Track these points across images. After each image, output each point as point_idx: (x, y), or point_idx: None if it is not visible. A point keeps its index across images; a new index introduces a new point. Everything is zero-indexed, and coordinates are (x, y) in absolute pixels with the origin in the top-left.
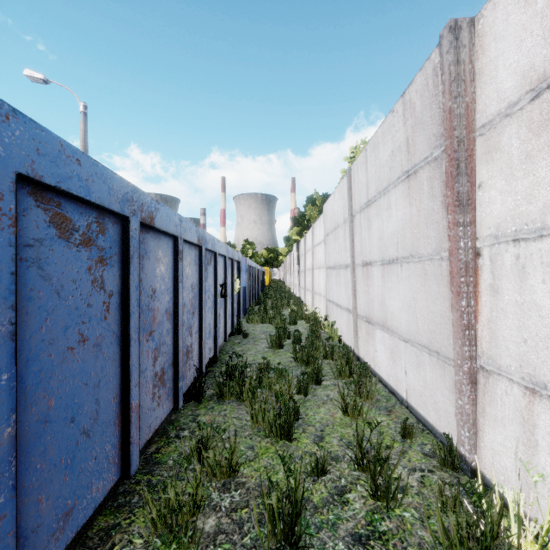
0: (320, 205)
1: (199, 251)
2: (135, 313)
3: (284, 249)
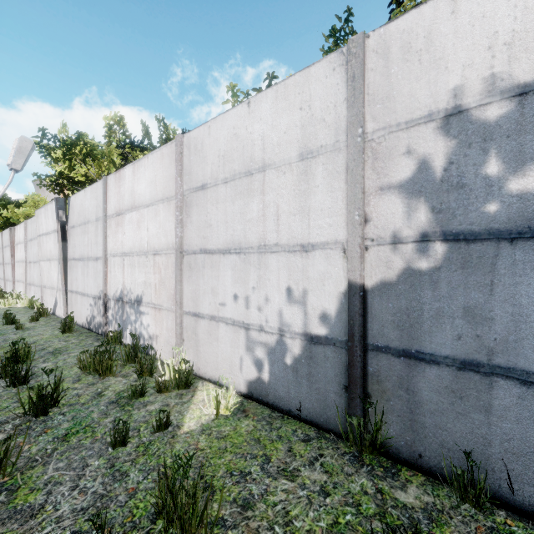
0: (2, 224)
1: None
2: None
3: None
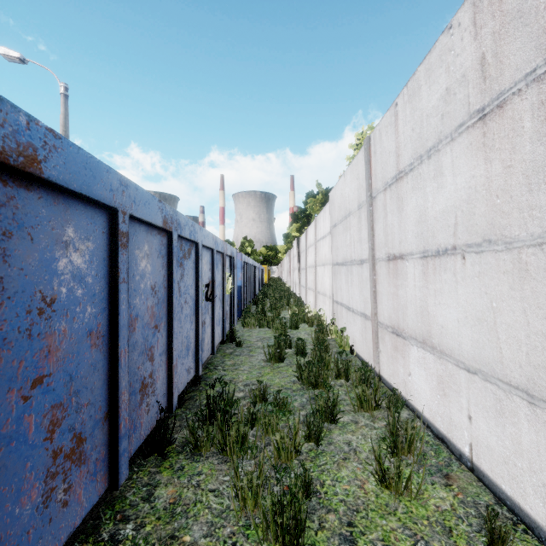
0: (323, 197)
1: (168, 238)
2: None
3: (282, 247)
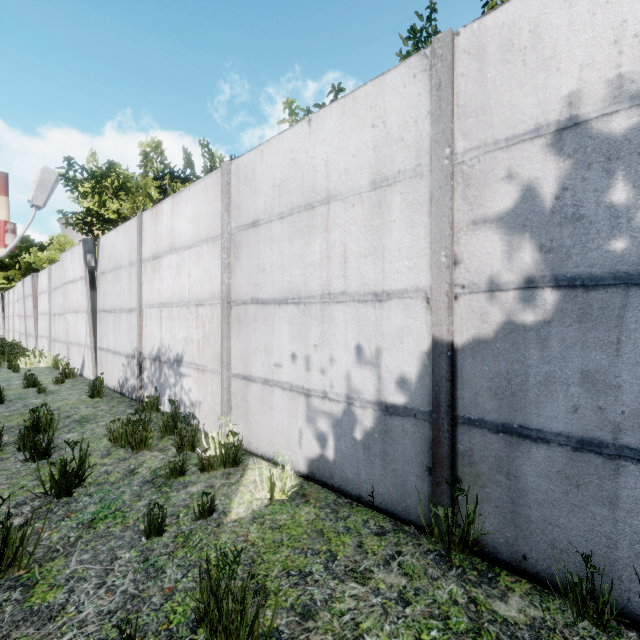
0: (24, 271)
1: None
2: None
3: None
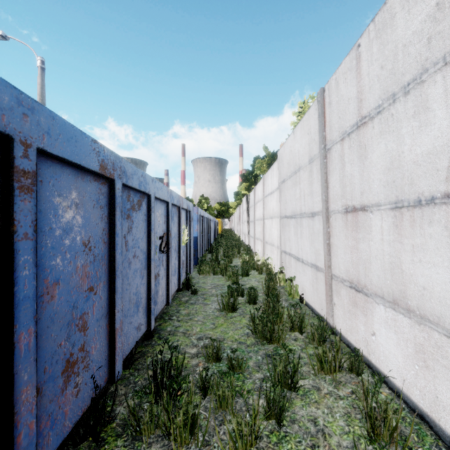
0: (270, 159)
1: (110, 187)
2: None
3: (233, 203)
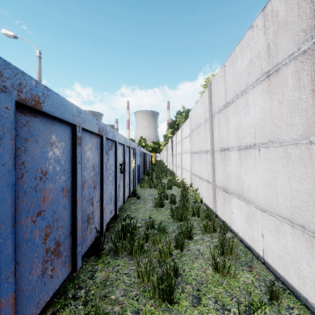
0: (186, 114)
1: (101, 139)
2: (6, 199)
3: (163, 142)
